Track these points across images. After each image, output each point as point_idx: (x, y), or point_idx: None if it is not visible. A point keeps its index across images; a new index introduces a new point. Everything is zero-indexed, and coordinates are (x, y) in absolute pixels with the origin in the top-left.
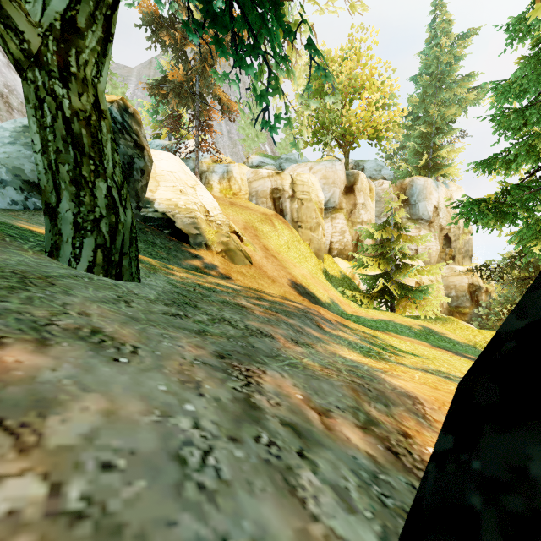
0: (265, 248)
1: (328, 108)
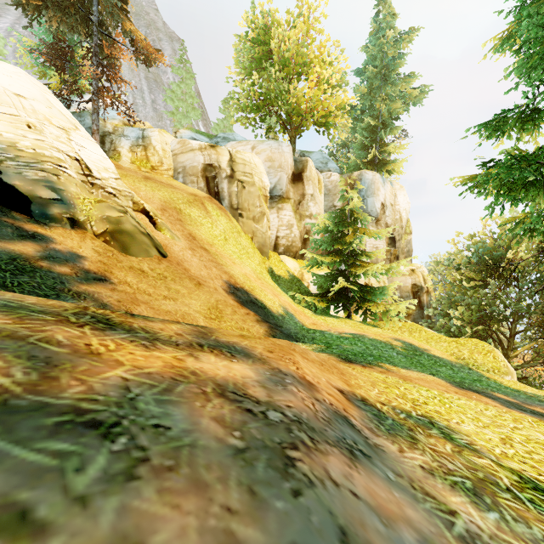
0: (190, 237)
1: (274, 78)
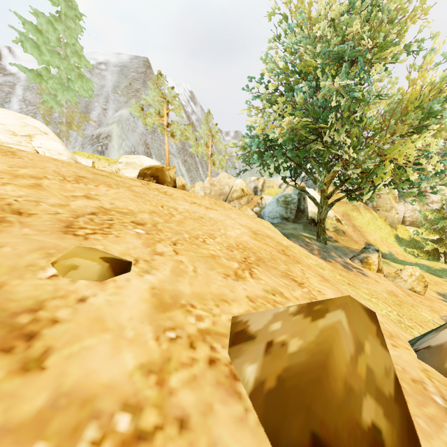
0: (353, 226)
1: None
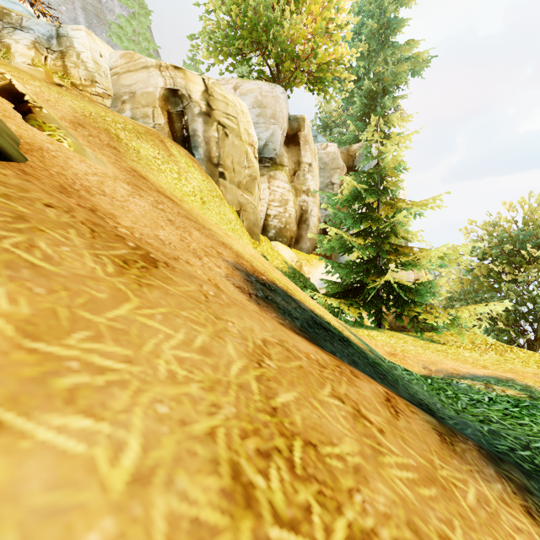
0: (134, 172)
1: None
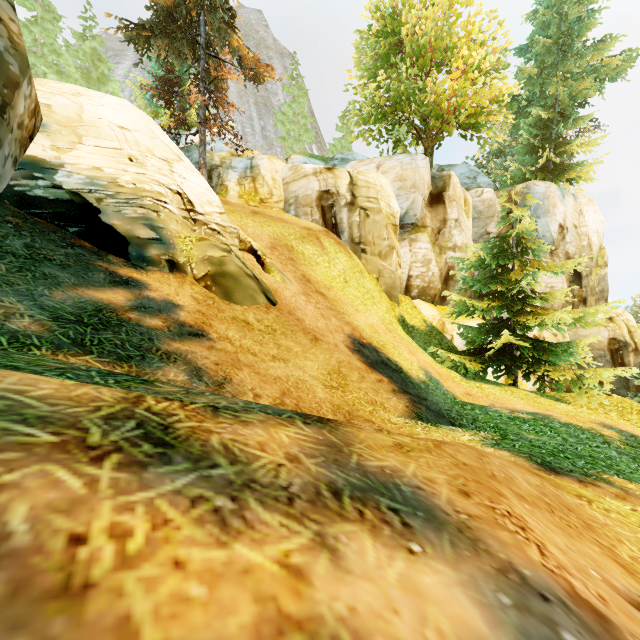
0: (304, 280)
1: (405, 74)
